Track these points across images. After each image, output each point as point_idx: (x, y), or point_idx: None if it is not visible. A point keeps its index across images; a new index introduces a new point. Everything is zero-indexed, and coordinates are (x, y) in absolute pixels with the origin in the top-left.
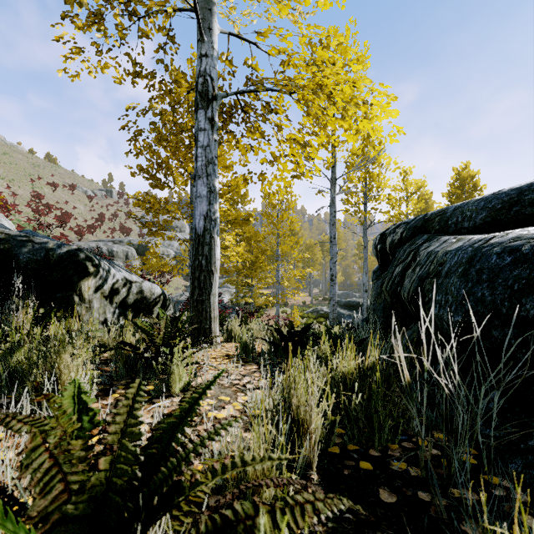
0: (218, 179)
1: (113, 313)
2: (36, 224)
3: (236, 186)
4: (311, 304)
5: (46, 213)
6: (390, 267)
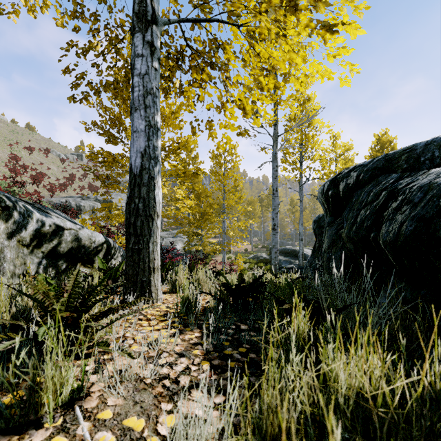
0: (158, 114)
1: (38, 263)
2: (12, 182)
3: (186, 142)
4: (252, 251)
5: (22, 172)
6: (346, 212)
